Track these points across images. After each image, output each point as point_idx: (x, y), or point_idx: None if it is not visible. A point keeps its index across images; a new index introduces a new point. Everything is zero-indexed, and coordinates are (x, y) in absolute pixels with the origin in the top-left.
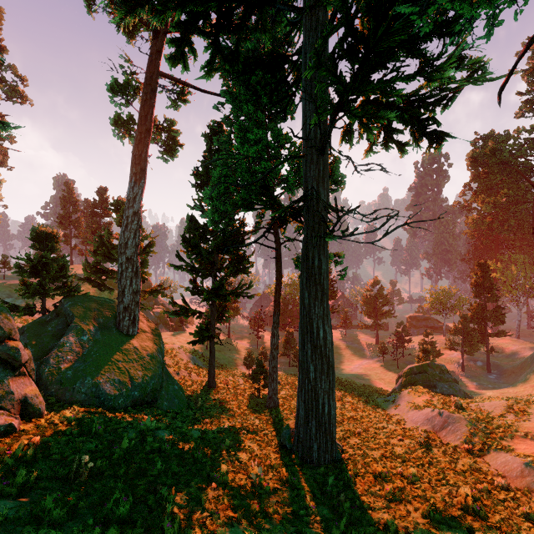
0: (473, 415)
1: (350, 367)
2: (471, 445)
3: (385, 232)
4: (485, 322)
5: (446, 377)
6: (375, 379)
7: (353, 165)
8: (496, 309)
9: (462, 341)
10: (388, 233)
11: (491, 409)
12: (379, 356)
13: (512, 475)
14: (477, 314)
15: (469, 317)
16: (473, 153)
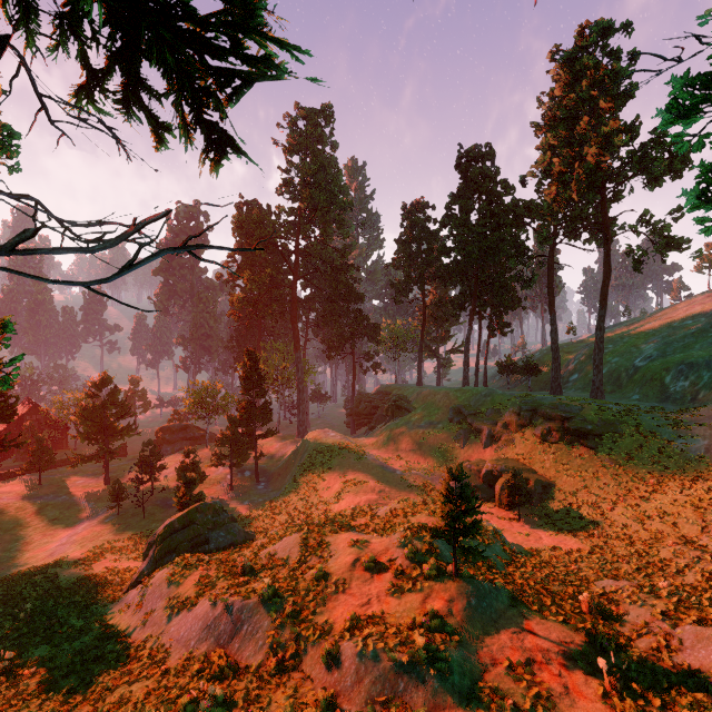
0: (275, 586)
1: (48, 548)
2: (281, 650)
3: (130, 260)
4: (254, 422)
5: (223, 519)
6: (102, 554)
7: (35, 90)
8: (265, 406)
9: (231, 452)
10: (137, 263)
11: (287, 554)
12: (111, 508)
13: (347, 685)
14: (247, 414)
15: (238, 419)
16: (240, 217)
